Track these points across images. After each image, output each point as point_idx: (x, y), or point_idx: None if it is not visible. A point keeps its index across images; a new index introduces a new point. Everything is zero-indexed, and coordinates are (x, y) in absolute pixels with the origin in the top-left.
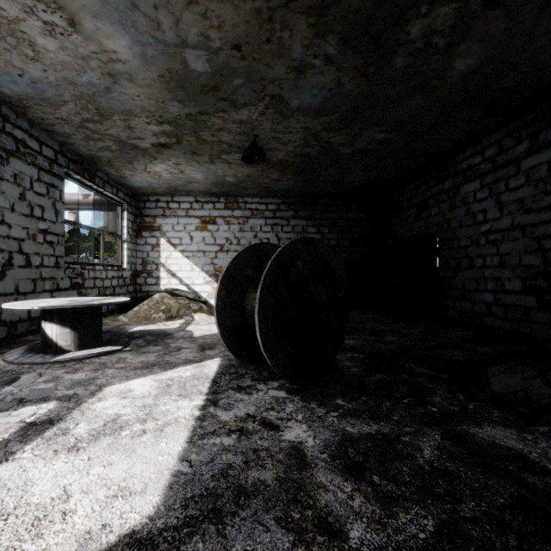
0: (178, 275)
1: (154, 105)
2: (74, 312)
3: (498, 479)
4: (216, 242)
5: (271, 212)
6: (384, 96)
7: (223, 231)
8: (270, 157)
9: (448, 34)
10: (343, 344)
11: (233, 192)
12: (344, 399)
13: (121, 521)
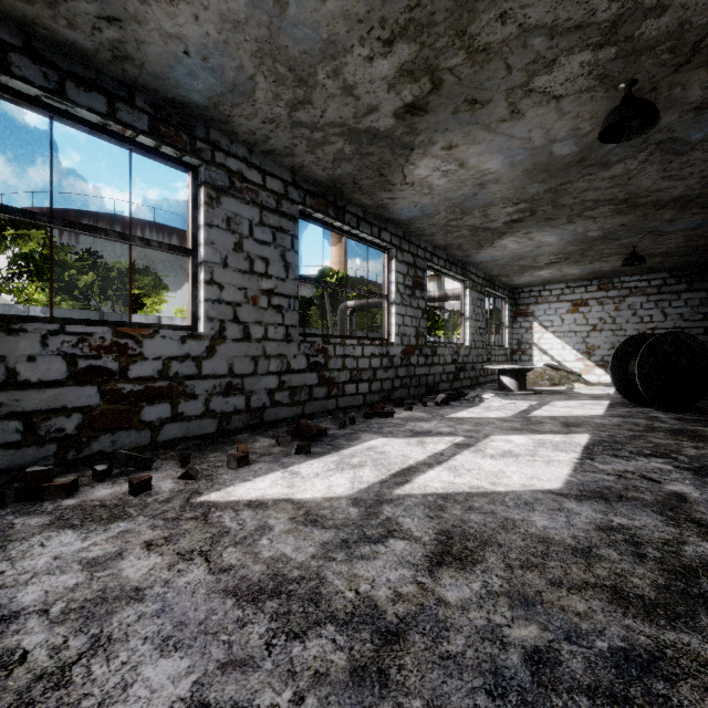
0: (549, 353)
1: (557, 250)
2: (516, 372)
3: None
4: (588, 322)
5: (655, 288)
6: None
7: (595, 311)
8: (650, 252)
9: None
10: None
11: (608, 275)
12: (692, 414)
13: (592, 414)
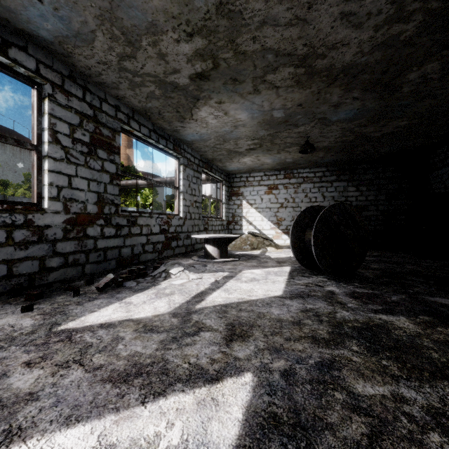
0: (253, 223)
1: (252, 133)
2: (218, 241)
3: (422, 306)
4: (278, 201)
5: (318, 178)
6: (399, 105)
7: (283, 193)
8: (318, 145)
9: (438, 72)
10: (369, 267)
11: (290, 167)
12: (359, 284)
13: (272, 294)
